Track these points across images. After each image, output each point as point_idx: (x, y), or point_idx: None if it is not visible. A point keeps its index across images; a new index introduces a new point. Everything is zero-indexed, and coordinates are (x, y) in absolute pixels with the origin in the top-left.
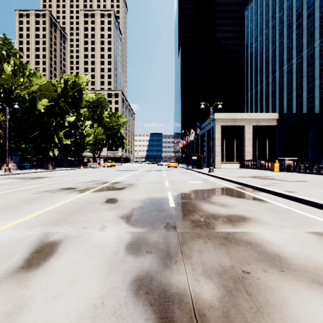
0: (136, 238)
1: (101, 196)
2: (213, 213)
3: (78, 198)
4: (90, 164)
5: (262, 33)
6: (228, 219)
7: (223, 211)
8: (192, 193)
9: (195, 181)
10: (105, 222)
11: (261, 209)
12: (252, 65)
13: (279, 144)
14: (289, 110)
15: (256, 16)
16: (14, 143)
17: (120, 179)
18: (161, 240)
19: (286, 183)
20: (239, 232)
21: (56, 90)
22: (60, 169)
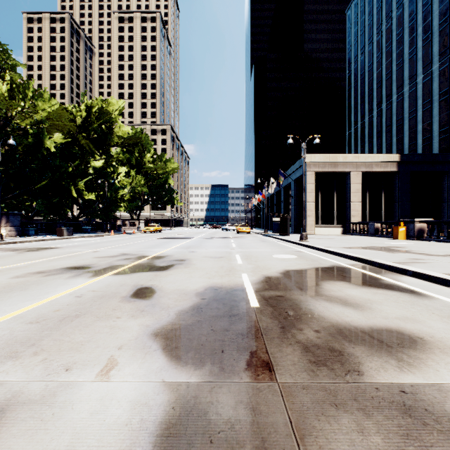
0: (180, 408)
1: (128, 282)
2: (338, 323)
3: (86, 287)
4: (125, 228)
5: (371, 41)
6: (378, 342)
7: (357, 318)
8: (284, 276)
9: (282, 255)
10: (119, 350)
11: (428, 313)
12: (357, 87)
13: (401, 199)
14: (413, 150)
15: (362, 17)
16: (13, 197)
17: (166, 252)
18: (245, 419)
19: (435, 259)
20: (426, 385)
21: (74, 120)
22: (80, 236)
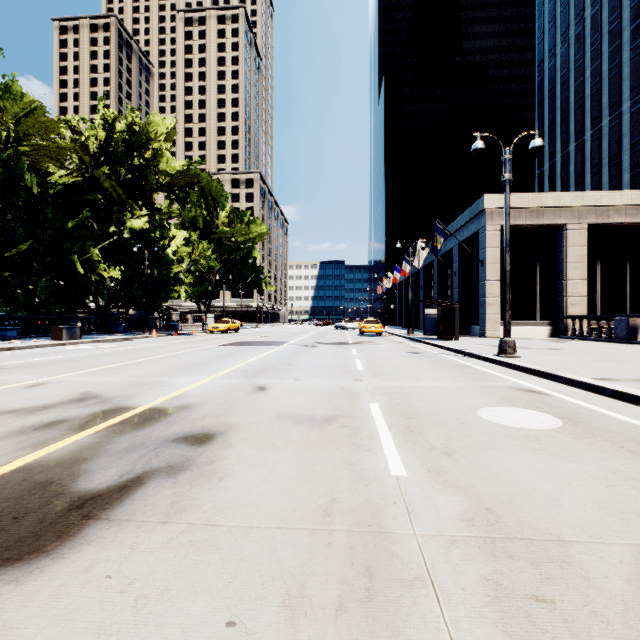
0: None
1: None
2: None
3: None
4: (186, 326)
5: (581, 18)
6: None
7: None
8: None
9: (510, 414)
10: None
11: None
12: (555, 96)
13: None
14: None
15: None
16: None
17: (193, 390)
18: None
19: None
20: None
21: (84, 143)
22: (92, 340)
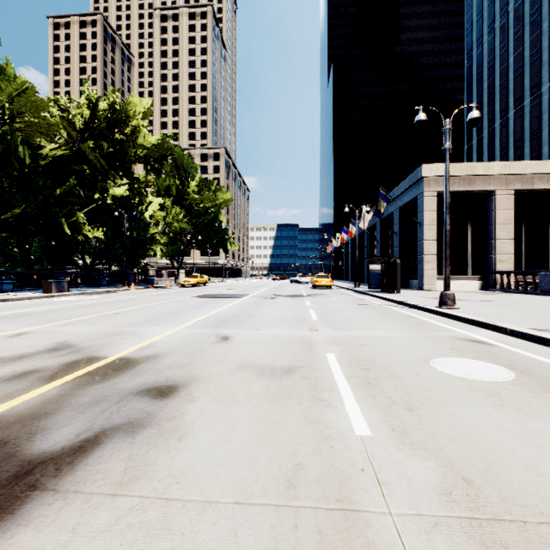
0: None
1: None
2: None
3: None
4: (161, 280)
5: (506, 11)
6: None
7: None
8: None
9: (462, 365)
10: None
11: None
12: (482, 80)
13: None
14: None
15: None
16: None
17: (162, 340)
18: None
19: None
20: None
21: (71, 120)
22: (78, 293)
